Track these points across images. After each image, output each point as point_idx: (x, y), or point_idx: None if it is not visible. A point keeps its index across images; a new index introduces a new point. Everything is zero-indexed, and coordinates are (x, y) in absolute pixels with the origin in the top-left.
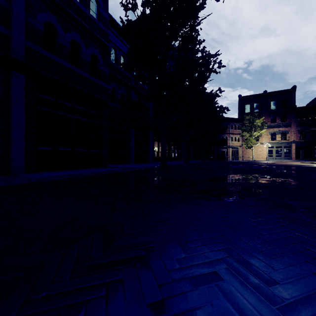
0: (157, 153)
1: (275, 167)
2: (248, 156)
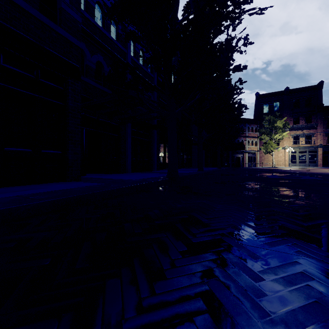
0: (163, 159)
1: None
2: (267, 163)
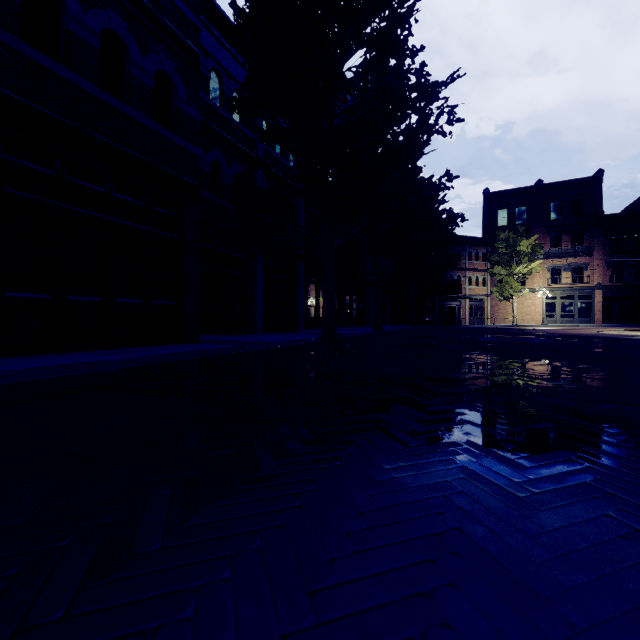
0: (314, 310)
1: (579, 341)
2: (504, 317)
